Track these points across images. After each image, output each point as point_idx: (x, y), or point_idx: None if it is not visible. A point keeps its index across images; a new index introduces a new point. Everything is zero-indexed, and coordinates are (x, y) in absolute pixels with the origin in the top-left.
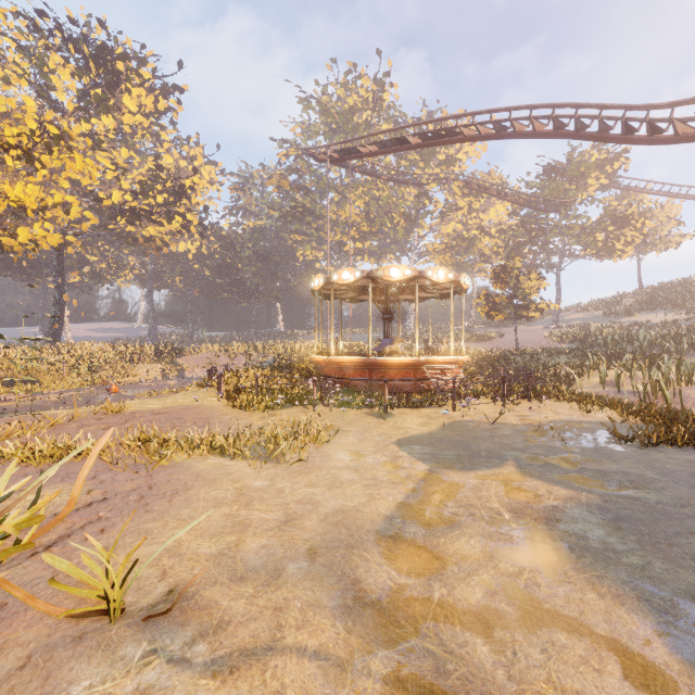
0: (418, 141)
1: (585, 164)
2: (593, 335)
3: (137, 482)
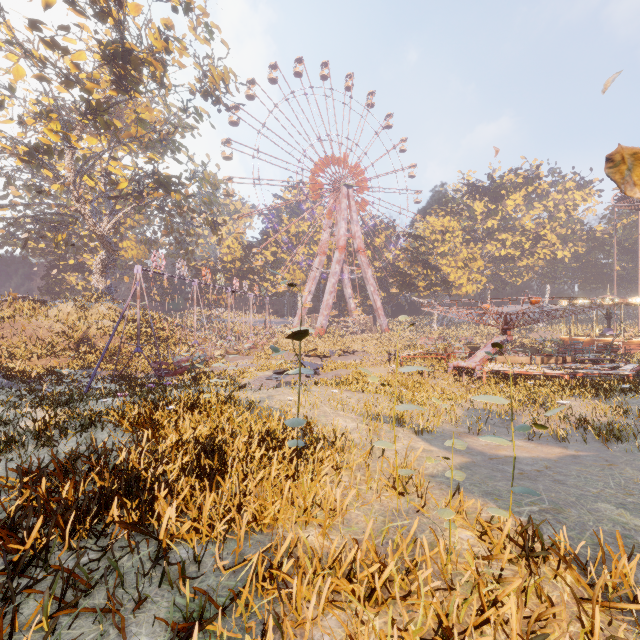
0: None
1: None
2: None
3: None
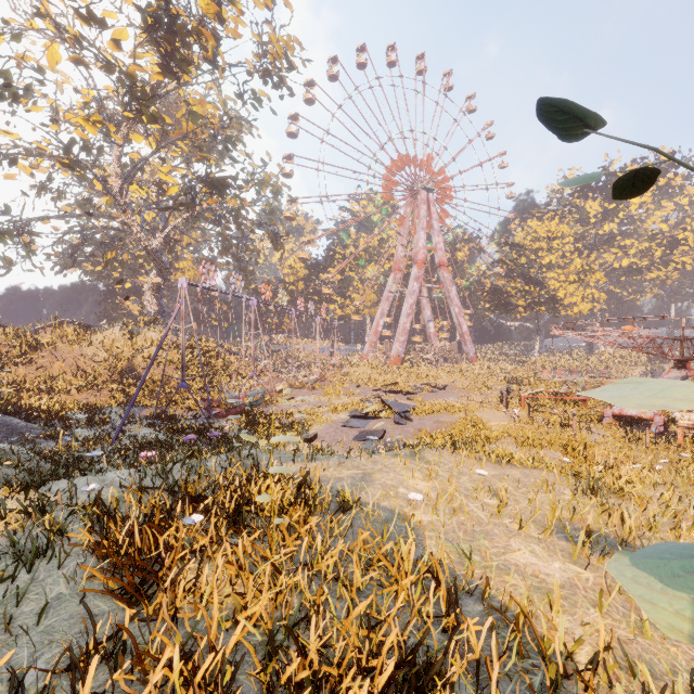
0: None
1: None
2: None
3: None
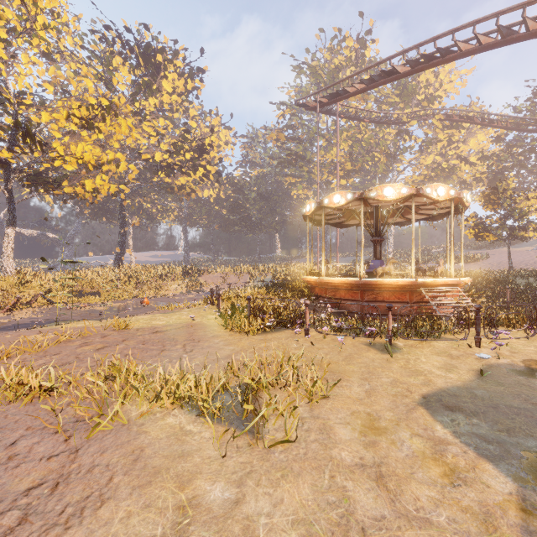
0: (406, 70)
1: None
2: None
3: (48, 467)
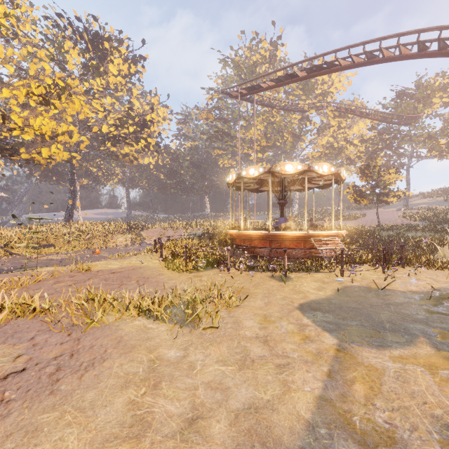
0: (304, 75)
1: (431, 87)
2: (440, 214)
3: (63, 347)
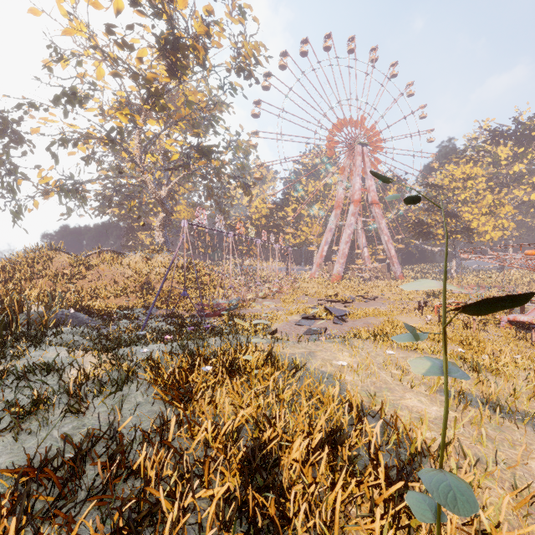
0: None
1: None
2: None
3: None
